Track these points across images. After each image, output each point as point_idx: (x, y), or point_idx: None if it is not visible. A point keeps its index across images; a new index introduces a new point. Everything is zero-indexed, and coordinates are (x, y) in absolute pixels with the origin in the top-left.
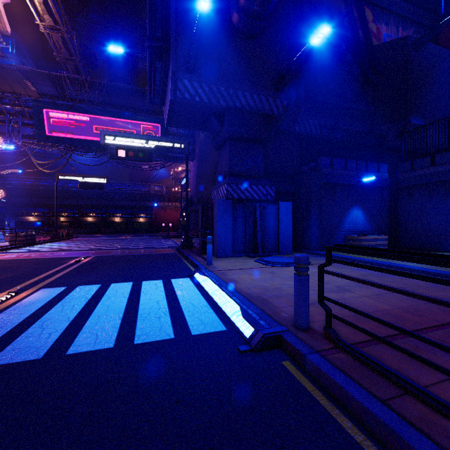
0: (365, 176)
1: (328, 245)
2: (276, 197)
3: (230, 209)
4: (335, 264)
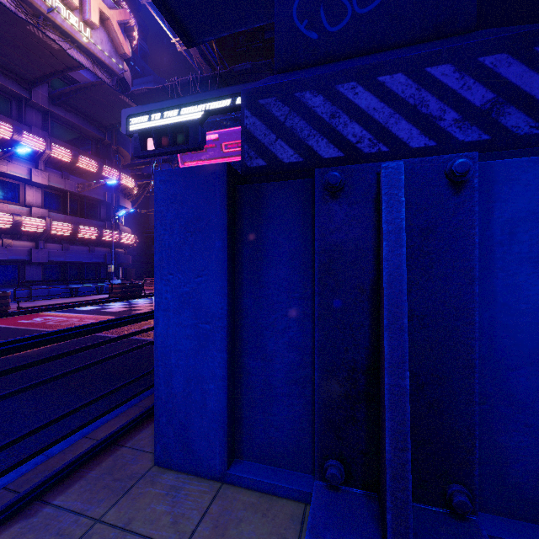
0: None
1: None
2: None
3: (218, 217)
4: None
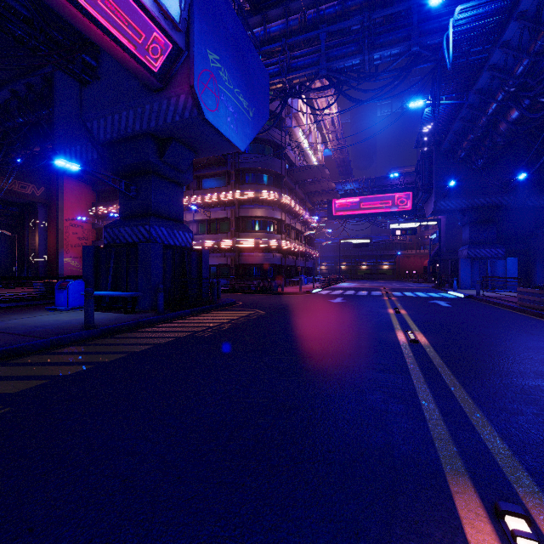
0: None
1: None
2: (509, 253)
3: (469, 264)
4: None
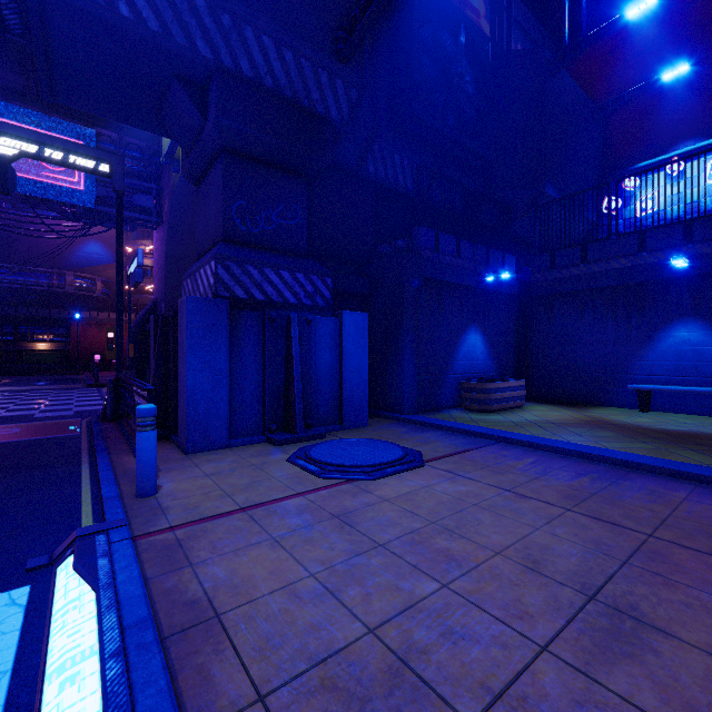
0: (490, 271)
1: (432, 400)
2: (332, 302)
3: (225, 325)
4: (474, 453)
